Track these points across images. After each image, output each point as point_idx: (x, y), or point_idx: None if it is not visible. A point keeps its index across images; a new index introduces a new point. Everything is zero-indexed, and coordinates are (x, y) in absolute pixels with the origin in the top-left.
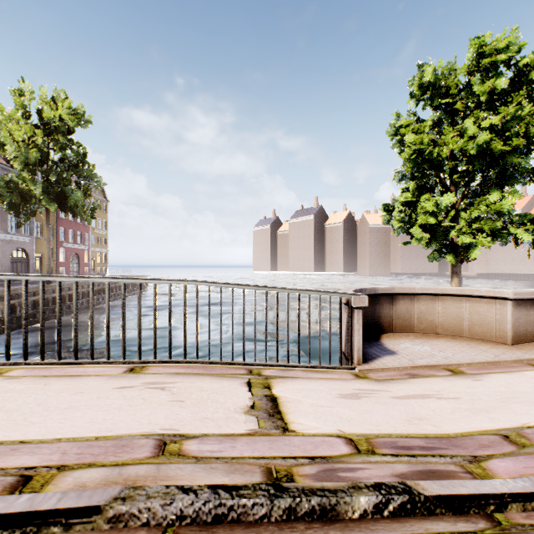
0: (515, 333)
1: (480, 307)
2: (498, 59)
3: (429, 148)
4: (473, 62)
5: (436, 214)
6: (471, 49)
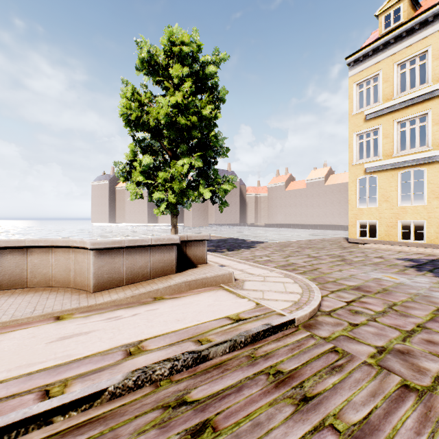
0: (98, 281)
1: (80, 257)
2: (184, 51)
3: (134, 114)
4: (166, 48)
5: (145, 172)
6: (164, 36)
